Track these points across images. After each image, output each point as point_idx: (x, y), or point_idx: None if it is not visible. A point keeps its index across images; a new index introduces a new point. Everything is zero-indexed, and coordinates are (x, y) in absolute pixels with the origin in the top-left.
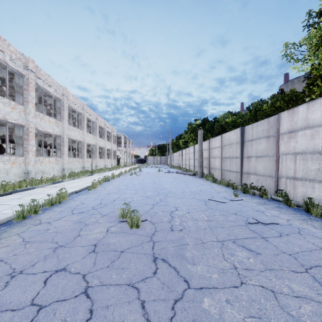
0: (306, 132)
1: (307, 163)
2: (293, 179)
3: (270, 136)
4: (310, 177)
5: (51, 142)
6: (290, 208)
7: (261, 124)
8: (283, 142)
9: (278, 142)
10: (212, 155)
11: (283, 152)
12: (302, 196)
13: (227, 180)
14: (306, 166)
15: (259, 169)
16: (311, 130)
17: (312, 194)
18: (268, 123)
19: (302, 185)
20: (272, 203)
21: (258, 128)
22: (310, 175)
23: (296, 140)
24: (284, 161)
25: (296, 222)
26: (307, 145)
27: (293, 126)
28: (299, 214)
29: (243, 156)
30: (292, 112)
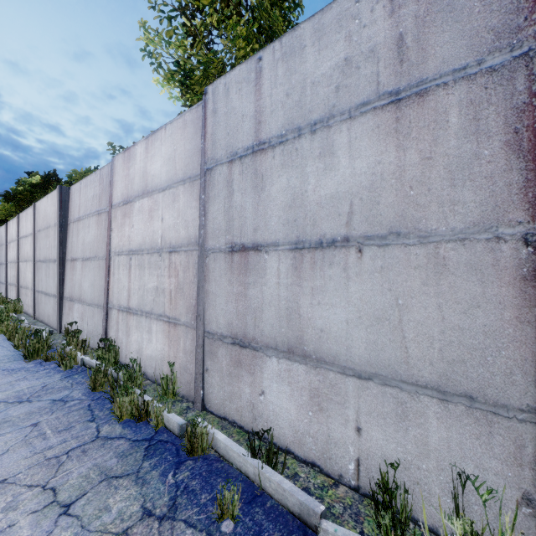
0: (144, 204)
1: (144, 275)
2: (126, 313)
3: (102, 210)
4: (147, 307)
5: None
6: (93, 394)
7: (92, 182)
8: (116, 226)
9: (110, 224)
10: (22, 255)
11: (116, 248)
12: (136, 353)
13: (42, 316)
14: (143, 281)
15: (86, 290)
16: (149, 198)
17: (148, 346)
18: (101, 180)
19: (137, 327)
20: (65, 383)
21: (87, 191)
22: (147, 302)
23: (132, 220)
24: (116, 269)
25: (4, 497)
26: (144, 232)
27: (128, 189)
28: (87, 420)
29: (66, 257)
30: (128, 157)
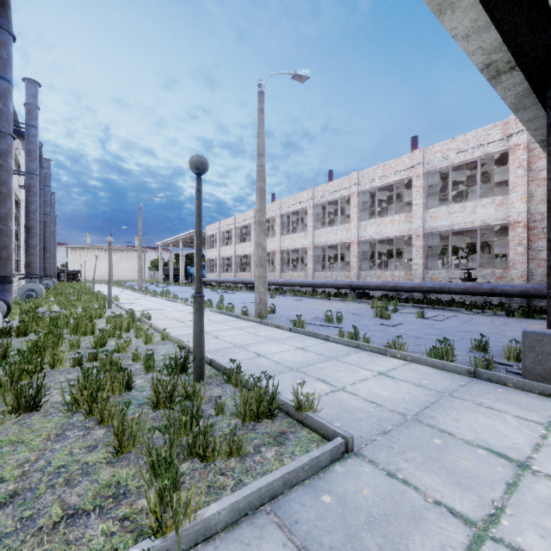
0: None
1: None
2: None
3: None
4: None
5: (293, 251)
6: None
7: None
8: None
9: None
10: None
11: None
12: None
13: None
14: None
15: None
16: None
17: None
18: None
19: None
20: None
21: None
22: None
23: None
24: None
25: None
26: None
27: None
28: None
29: None
30: None
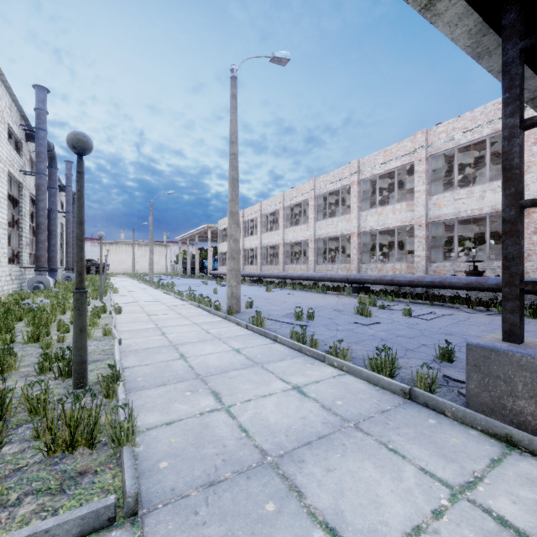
0: None
1: None
2: None
3: None
4: None
5: (300, 244)
6: None
7: None
8: None
9: None
10: None
11: None
12: None
13: None
14: None
15: None
16: None
17: None
18: None
19: None
20: None
21: None
22: None
23: None
24: None
25: None
26: None
27: None
28: None
29: None
30: None
